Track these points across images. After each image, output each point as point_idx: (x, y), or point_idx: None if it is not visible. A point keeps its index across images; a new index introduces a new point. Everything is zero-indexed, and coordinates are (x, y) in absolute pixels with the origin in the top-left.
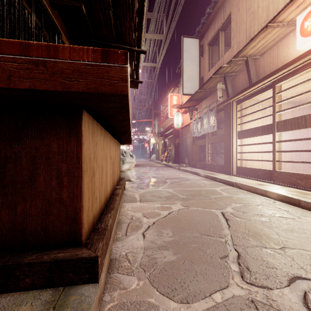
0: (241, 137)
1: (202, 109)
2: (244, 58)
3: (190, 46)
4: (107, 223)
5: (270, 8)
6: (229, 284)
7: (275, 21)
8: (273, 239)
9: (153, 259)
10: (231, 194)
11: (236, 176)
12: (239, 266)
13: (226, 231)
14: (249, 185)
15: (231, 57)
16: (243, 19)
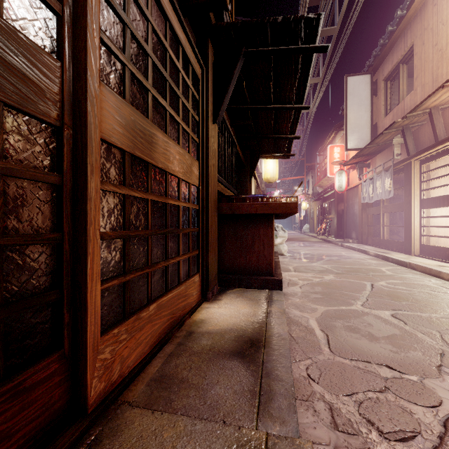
0: (426, 207)
1: (375, 168)
2: (426, 110)
3: (357, 86)
4: (280, 272)
5: None
6: (351, 306)
7: None
8: (405, 299)
9: (307, 295)
10: (396, 273)
11: (418, 257)
12: (363, 303)
13: (366, 292)
14: (423, 265)
15: (413, 102)
16: (429, 56)
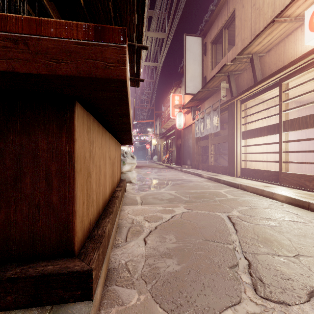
0: (245, 138)
1: (205, 109)
2: (249, 55)
3: (193, 44)
4: (104, 229)
5: (276, 3)
6: (241, 299)
7: (282, 16)
8: (286, 245)
9: (155, 268)
10: (236, 196)
11: (240, 178)
12: (251, 276)
13: (233, 237)
14: (254, 187)
15: (235, 55)
16: (248, 16)
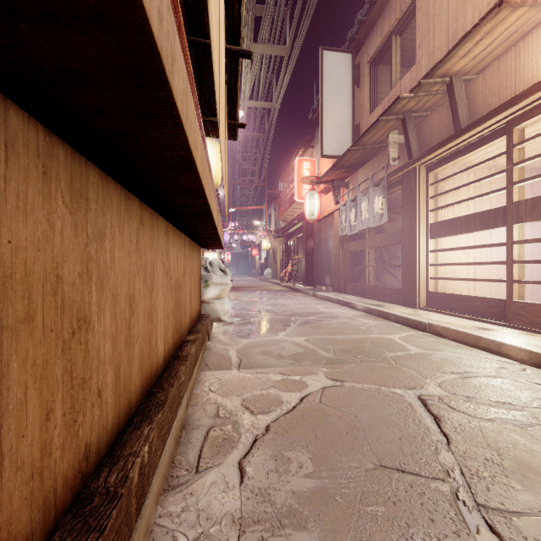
0: (436, 235)
1: (359, 184)
2: (446, 78)
3: (336, 66)
4: (128, 468)
5: None
6: None
7: None
8: None
9: None
10: (426, 348)
11: (427, 310)
12: None
13: (444, 456)
14: (460, 330)
15: (415, 82)
16: (442, 6)
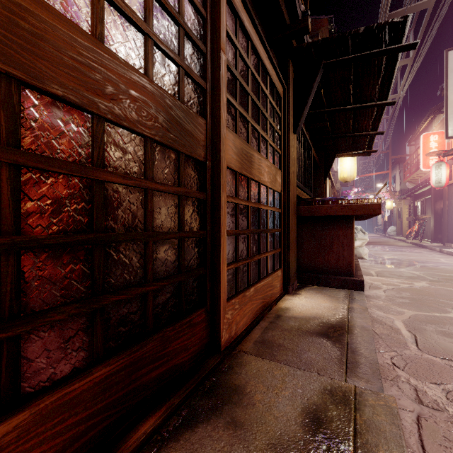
0: None
1: None
2: None
3: None
4: (361, 274)
5: None
6: (448, 314)
7: None
8: None
9: (392, 299)
10: None
11: None
12: None
13: None
14: None
15: None
16: None
